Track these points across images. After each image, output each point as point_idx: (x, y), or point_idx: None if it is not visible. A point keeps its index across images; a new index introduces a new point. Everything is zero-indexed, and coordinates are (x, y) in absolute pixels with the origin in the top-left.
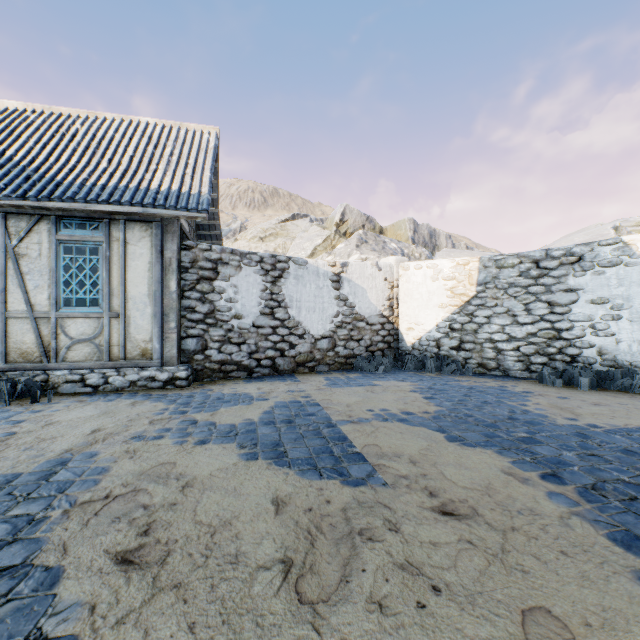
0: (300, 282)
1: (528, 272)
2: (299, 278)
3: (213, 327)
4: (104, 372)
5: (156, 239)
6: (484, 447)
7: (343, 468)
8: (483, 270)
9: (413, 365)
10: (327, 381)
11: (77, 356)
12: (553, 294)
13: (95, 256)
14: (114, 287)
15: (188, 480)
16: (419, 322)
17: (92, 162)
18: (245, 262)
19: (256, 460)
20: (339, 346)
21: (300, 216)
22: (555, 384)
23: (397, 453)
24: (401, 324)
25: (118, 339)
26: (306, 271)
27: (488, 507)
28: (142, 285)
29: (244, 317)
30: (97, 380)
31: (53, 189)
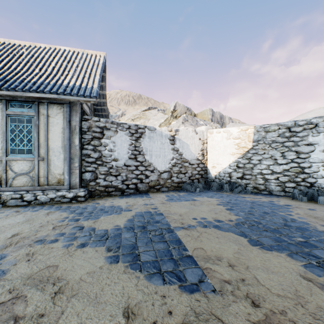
0: (151, 140)
1: (284, 134)
2: (151, 138)
3: (101, 166)
4: (35, 193)
5: (66, 114)
6: (278, 251)
7: (180, 272)
8: (256, 133)
9: (216, 187)
10: (167, 197)
11: (19, 183)
12: (299, 147)
13: (30, 124)
14: (41, 142)
15: (61, 285)
16: (219, 163)
17: (30, 69)
18: (120, 128)
19: (117, 263)
20: (174, 176)
21: (152, 108)
22: (302, 200)
23: (218, 256)
24: (208, 164)
25: (43, 173)
26: (155, 134)
27: (307, 321)
28: (58, 141)
29: (119, 160)
30: (30, 197)
31: (3, 83)
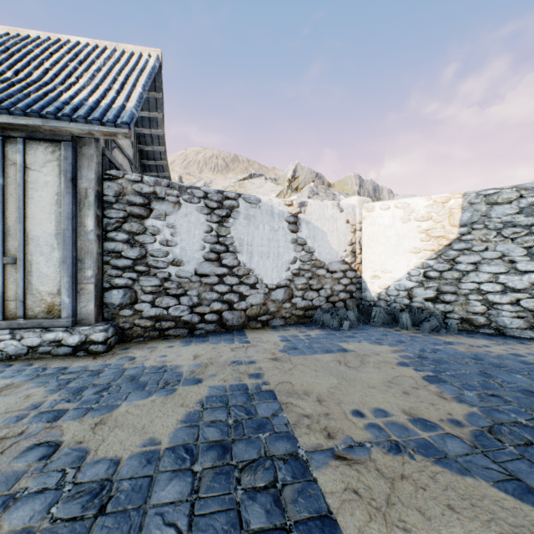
0: (252, 223)
1: (532, 208)
2: (250, 218)
3: (145, 275)
4: None
5: (65, 163)
6: None
7: None
8: (468, 208)
9: (382, 319)
10: (284, 343)
11: None
12: None
13: None
14: (10, 224)
15: None
16: (386, 269)
17: None
18: (185, 198)
19: None
20: (296, 296)
21: (256, 176)
22: None
23: None
24: (364, 271)
25: (15, 291)
26: (259, 210)
27: None
28: (47, 222)
29: (184, 263)
30: None
31: None
